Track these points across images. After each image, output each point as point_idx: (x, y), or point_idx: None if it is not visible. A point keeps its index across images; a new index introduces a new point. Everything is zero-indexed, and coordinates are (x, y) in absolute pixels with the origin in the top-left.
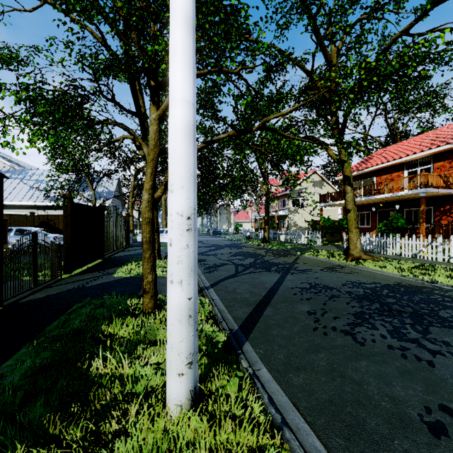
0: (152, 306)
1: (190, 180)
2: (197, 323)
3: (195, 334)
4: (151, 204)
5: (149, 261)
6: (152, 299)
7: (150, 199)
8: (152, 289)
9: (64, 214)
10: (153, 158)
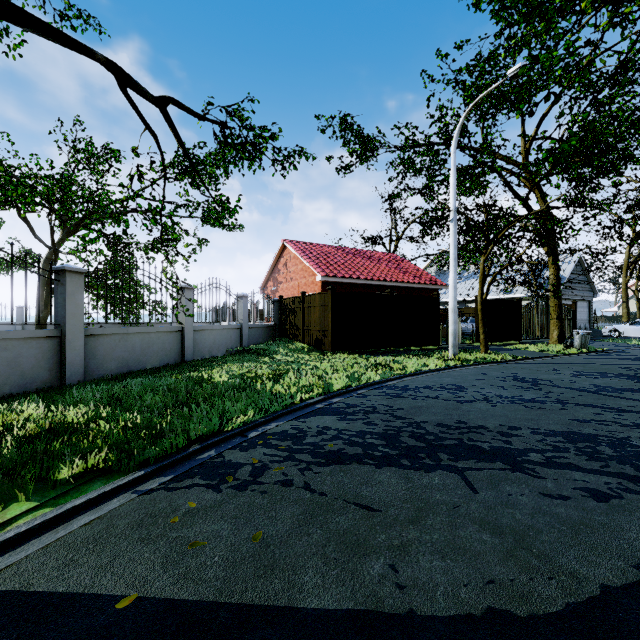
0: (484, 351)
1: (452, 299)
2: (455, 337)
3: (454, 340)
4: (481, 302)
5: (481, 329)
6: (483, 347)
7: (480, 300)
8: (483, 343)
9: (476, 307)
10: (480, 281)
